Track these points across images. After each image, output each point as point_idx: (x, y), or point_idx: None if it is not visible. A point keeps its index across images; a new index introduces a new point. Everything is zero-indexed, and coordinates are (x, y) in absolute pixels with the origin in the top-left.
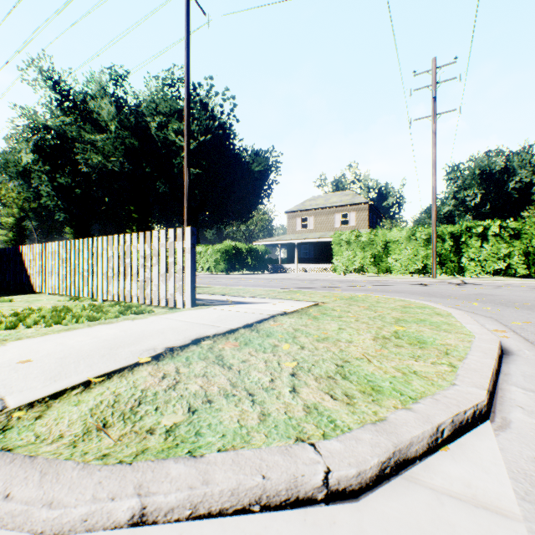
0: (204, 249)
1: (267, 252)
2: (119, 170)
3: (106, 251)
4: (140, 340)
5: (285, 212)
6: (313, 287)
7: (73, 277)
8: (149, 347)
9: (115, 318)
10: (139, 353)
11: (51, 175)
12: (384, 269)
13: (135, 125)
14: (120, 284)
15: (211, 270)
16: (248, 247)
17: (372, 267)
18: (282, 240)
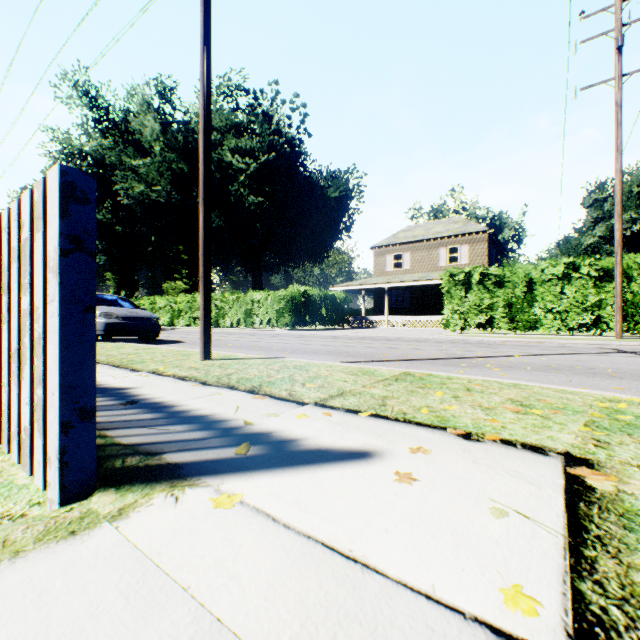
0: (263, 296)
1: (348, 301)
2: (166, 201)
3: None
4: None
5: (371, 248)
6: (433, 357)
7: None
8: None
9: None
10: None
11: None
12: (527, 324)
13: (185, 146)
14: None
15: (272, 324)
16: (322, 293)
17: (507, 320)
18: (368, 284)
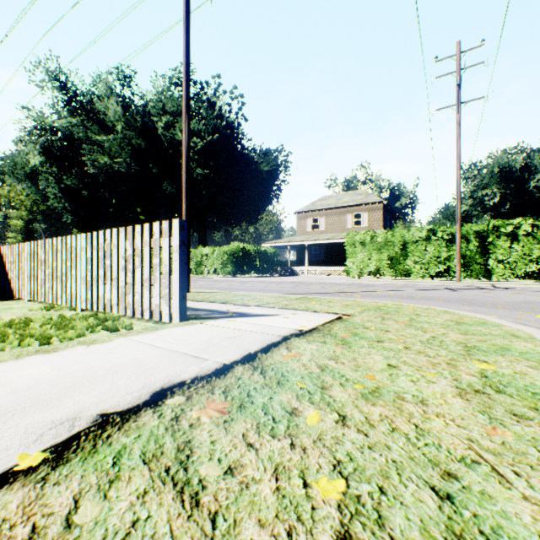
0: (210, 251)
1: (276, 254)
2: (126, 171)
3: (85, 251)
4: (66, 393)
5: (295, 213)
6: (327, 292)
7: (52, 282)
8: (68, 413)
9: (67, 342)
10: (37, 433)
11: (58, 176)
12: (402, 272)
13: (142, 126)
14: (100, 291)
15: (217, 273)
16: (256, 248)
17: (389, 269)
18: (292, 241)
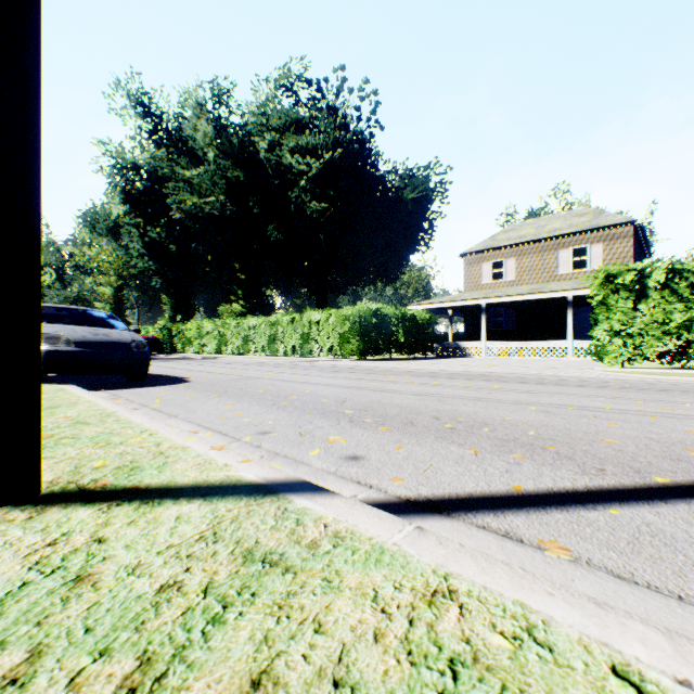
0: (323, 316)
1: (431, 322)
2: (220, 213)
3: None
4: None
5: (461, 254)
6: None
7: None
8: None
9: None
10: None
11: (143, 229)
12: None
13: (241, 152)
14: None
15: (334, 352)
16: (399, 312)
17: None
18: (458, 300)
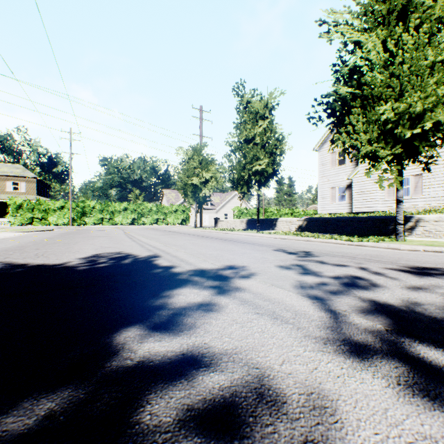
0: None
1: None
2: None
3: None
4: None
5: None
6: None
7: None
8: None
9: None
10: None
11: None
12: (47, 222)
13: None
14: None
15: None
16: None
17: (39, 221)
18: None
